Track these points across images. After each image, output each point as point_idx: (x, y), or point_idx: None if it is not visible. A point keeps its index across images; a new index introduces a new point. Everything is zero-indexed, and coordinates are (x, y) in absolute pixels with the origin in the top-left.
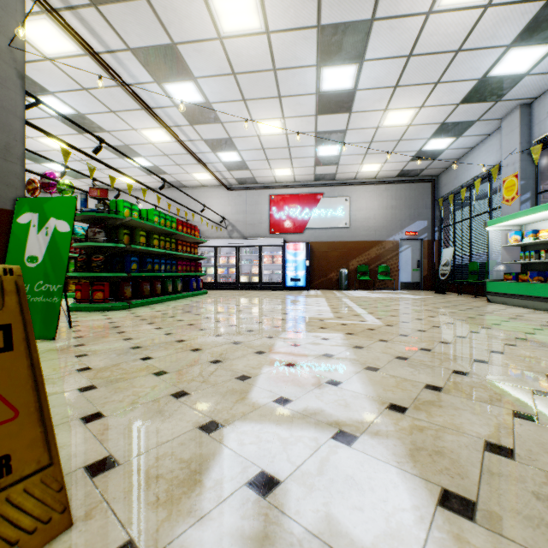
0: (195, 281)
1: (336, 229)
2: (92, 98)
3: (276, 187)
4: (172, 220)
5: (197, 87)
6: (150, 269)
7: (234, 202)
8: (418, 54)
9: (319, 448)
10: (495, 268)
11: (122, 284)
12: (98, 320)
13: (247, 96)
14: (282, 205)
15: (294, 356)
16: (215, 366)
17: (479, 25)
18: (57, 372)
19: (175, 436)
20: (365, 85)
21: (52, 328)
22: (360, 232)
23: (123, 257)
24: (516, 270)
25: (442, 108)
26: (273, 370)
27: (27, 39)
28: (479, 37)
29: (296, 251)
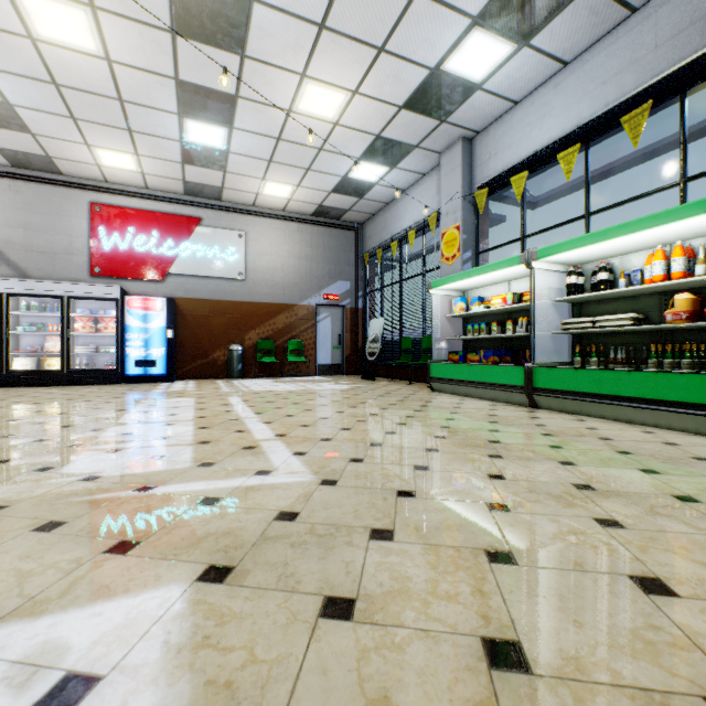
0: None
1: (223, 280)
2: None
3: (106, 191)
4: None
5: None
6: None
7: None
8: None
9: None
10: (437, 345)
11: None
12: None
13: None
14: (121, 225)
15: None
16: None
17: None
18: None
19: None
20: None
21: None
22: (261, 289)
23: None
24: (458, 348)
25: (381, 106)
26: None
27: None
28: None
29: (148, 311)
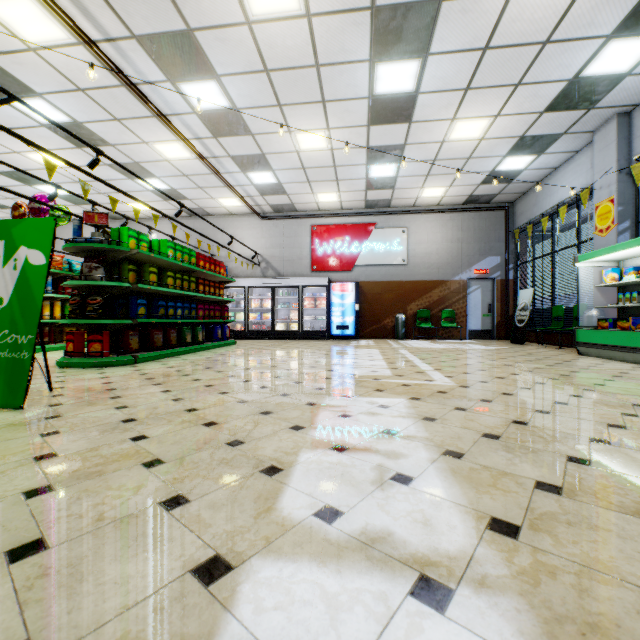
0: (221, 329)
1: (391, 266)
2: (90, 101)
3: (319, 216)
4: (191, 254)
5: (221, 88)
6: (162, 314)
7: (268, 234)
8: (496, 46)
9: (392, 618)
10: (586, 313)
11: (126, 333)
12: (91, 380)
13: (284, 100)
14: (327, 237)
15: (343, 434)
16: (233, 450)
17: (573, 8)
18: (5, 461)
19: (150, 591)
20: (429, 86)
21: (19, 393)
22: (419, 270)
23: (128, 299)
24: (612, 315)
25: (522, 117)
26: (315, 457)
27: (3, 22)
28: (573, 24)
29: (344, 292)
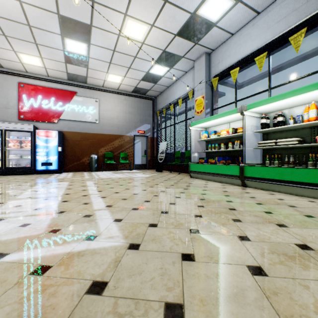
0: None
1: (87, 122)
2: None
3: (26, 76)
4: None
5: None
6: None
7: None
8: None
9: None
10: (193, 155)
11: None
12: None
13: None
14: (35, 94)
15: None
16: None
17: None
18: None
19: None
20: None
21: None
22: (107, 127)
23: None
24: (203, 156)
25: (166, 34)
26: None
27: None
28: None
29: (48, 137)
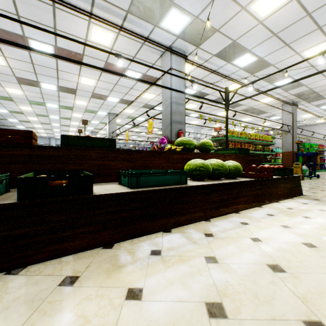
0: (323, 166)
1: None
2: None
3: None
4: (317, 145)
5: None
6: None
7: None
8: None
9: None
10: None
11: None
12: None
13: None
14: None
15: None
16: None
17: None
18: None
19: None
20: None
21: (312, 172)
22: None
23: None
24: None
25: None
26: None
27: None
28: None
29: None
